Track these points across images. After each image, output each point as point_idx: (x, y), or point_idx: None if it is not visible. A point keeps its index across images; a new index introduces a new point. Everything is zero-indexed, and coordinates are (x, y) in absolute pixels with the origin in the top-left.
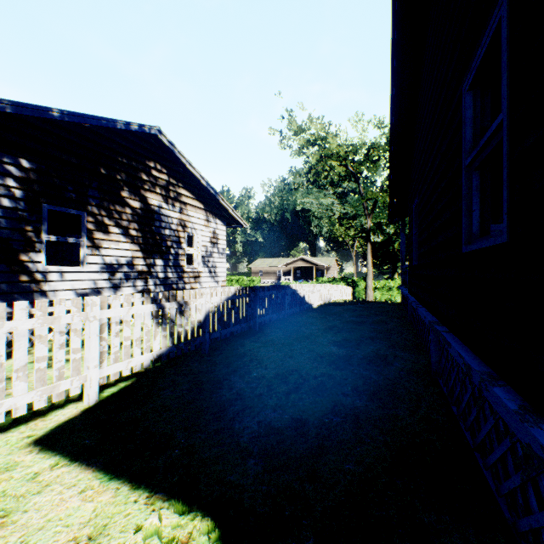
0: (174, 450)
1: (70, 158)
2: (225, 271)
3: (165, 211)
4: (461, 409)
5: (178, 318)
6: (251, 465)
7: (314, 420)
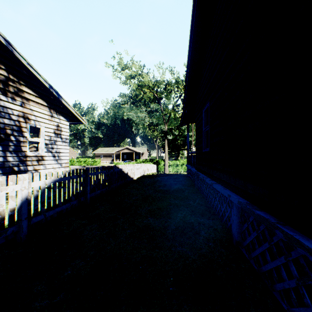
0: None
1: None
2: (68, 155)
3: (3, 102)
4: (300, 311)
5: None
6: None
7: None
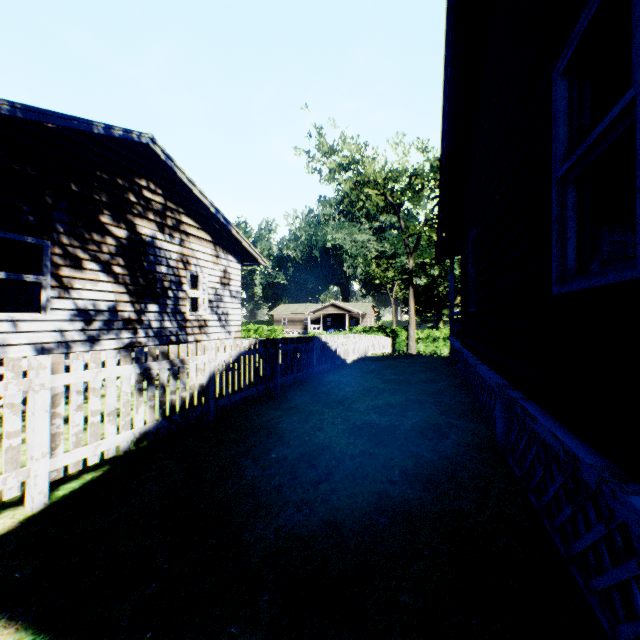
0: (150, 584)
1: (27, 168)
2: (239, 319)
3: (160, 242)
4: (544, 501)
5: (171, 382)
6: (263, 604)
7: (352, 522)
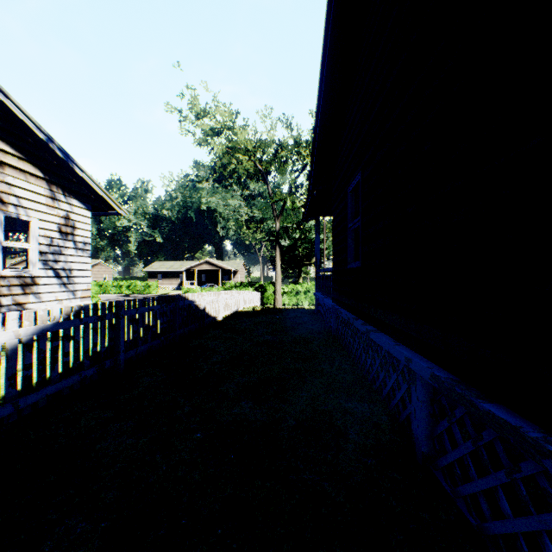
0: None
1: None
2: (89, 275)
3: None
4: None
5: None
6: None
7: None
